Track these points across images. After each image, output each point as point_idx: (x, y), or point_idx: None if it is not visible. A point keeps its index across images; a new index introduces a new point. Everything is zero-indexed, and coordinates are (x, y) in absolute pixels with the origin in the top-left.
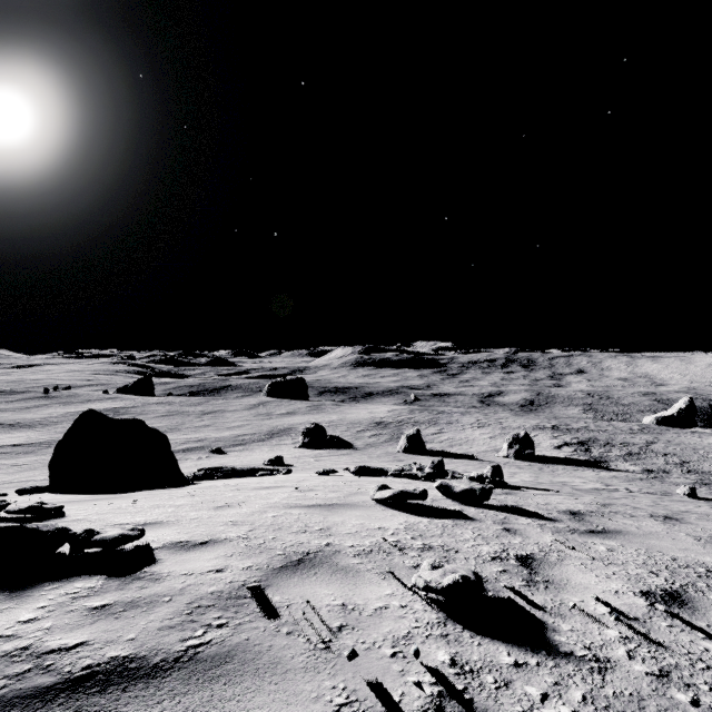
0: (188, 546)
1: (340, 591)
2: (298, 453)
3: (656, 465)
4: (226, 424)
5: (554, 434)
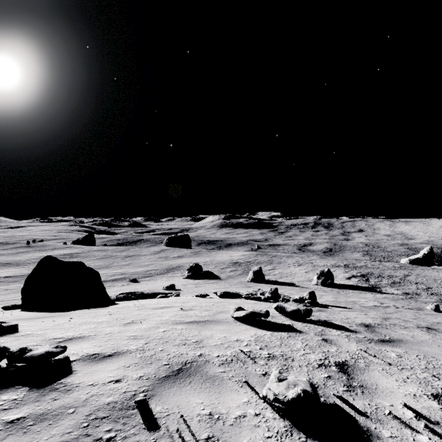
0: (98, 358)
1: (208, 399)
2: (185, 282)
3: (411, 290)
4: (140, 263)
5: (346, 270)
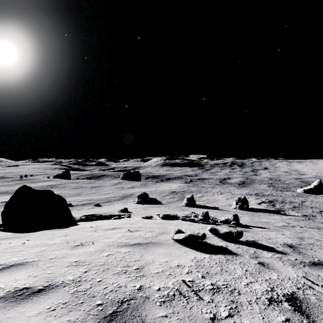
0: (24, 296)
1: None
2: (135, 206)
3: (308, 212)
4: (102, 192)
5: (257, 197)
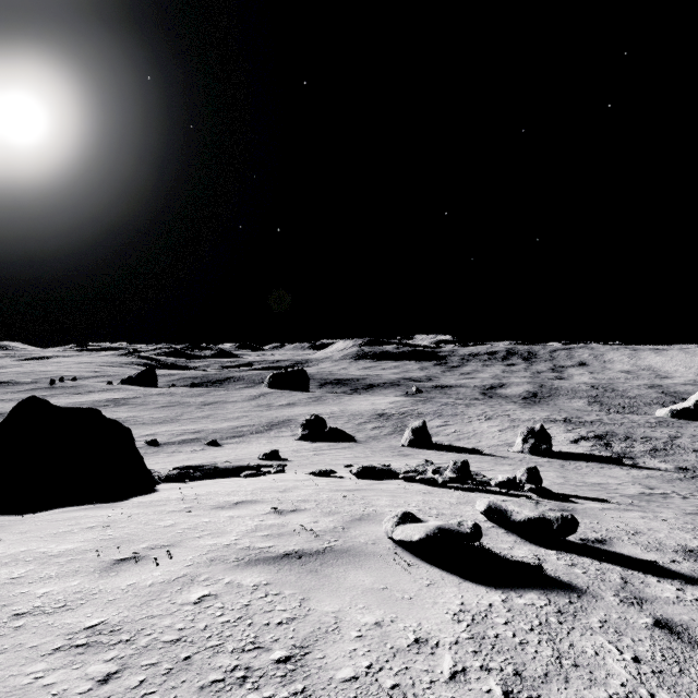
0: None
1: None
2: (297, 446)
3: (689, 462)
4: (225, 415)
5: (567, 427)
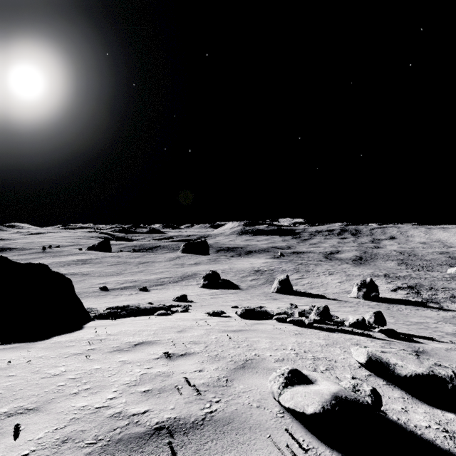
0: None
1: None
2: (200, 291)
3: None
4: (153, 270)
5: (387, 280)
